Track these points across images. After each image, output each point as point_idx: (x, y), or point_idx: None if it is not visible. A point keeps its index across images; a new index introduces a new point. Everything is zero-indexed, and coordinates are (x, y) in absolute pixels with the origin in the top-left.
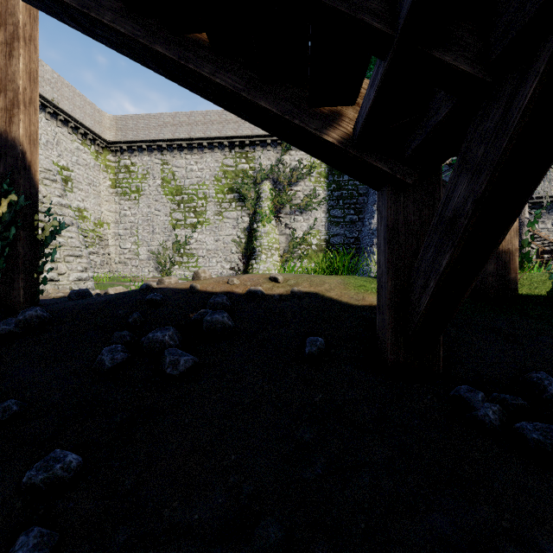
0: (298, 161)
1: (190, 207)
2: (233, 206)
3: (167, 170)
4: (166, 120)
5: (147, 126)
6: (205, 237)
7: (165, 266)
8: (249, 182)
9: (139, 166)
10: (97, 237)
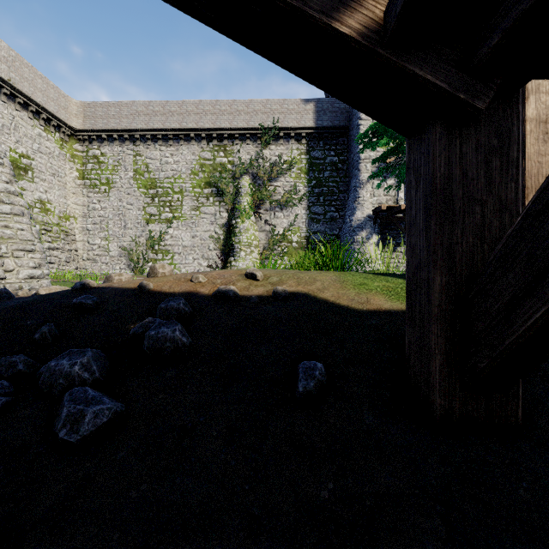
0: (278, 156)
1: (165, 202)
2: (211, 200)
3: (140, 162)
4: (139, 109)
5: (118, 114)
6: (181, 233)
7: (138, 263)
8: (227, 177)
9: (109, 156)
10: (62, 231)
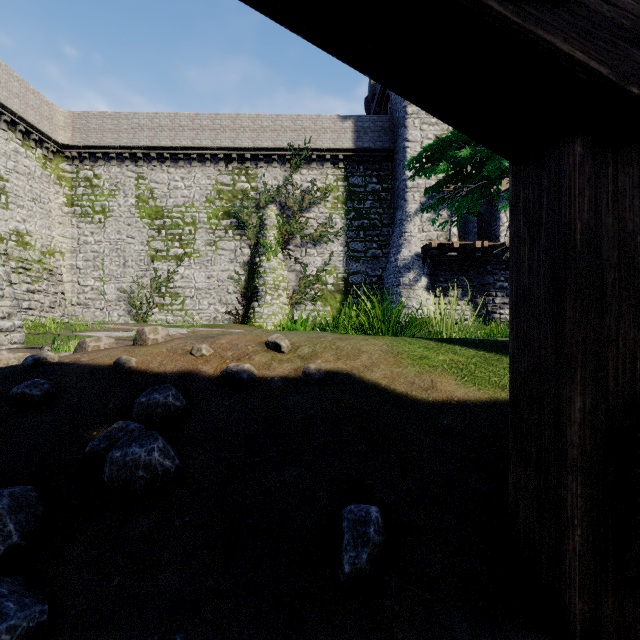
0: (311, 182)
1: (174, 235)
2: (230, 234)
3: (143, 186)
4: (142, 122)
5: (116, 128)
6: (193, 272)
7: (141, 309)
8: (250, 206)
9: (105, 179)
10: (45, 270)
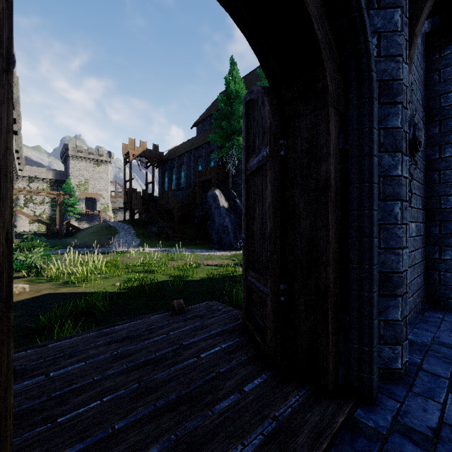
0: (37, 187)
1: None
2: None
3: None
4: None
5: None
6: None
7: None
8: None
9: None
10: None
